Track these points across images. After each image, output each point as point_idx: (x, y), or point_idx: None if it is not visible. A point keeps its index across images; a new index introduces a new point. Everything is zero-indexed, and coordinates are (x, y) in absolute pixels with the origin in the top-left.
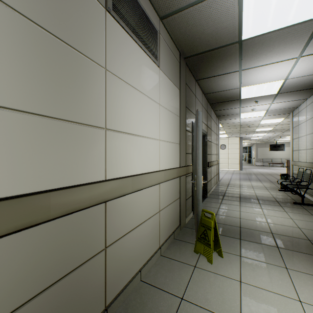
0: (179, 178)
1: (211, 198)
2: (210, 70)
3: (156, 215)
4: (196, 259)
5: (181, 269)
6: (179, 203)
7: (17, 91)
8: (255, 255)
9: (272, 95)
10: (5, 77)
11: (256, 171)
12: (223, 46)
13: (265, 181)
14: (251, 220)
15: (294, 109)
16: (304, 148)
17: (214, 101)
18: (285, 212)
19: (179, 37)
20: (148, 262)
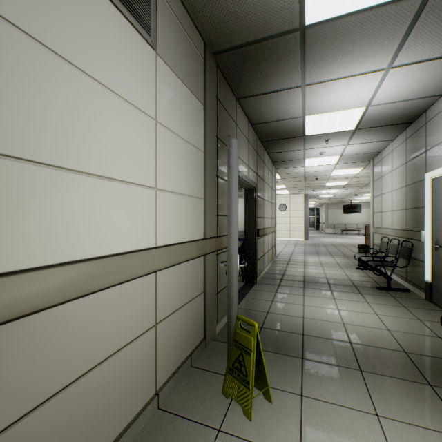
0: (204, 257)
1: (262, 285)
2: (258, 82)
3: (148, 334)
4: (223, 412)
5: (191, 441)
6: (203, 301)
7: None
8: (326, 390)
9: (348, 131)
10: None
11: (325, 241)
12: (276, 36)
13: (338, 255)
14: (319, 321)
15: (375, 155)
16: (390, 210)
17: (267, 137)
18: (367, 304)
19: (199, 8)
20: (122, 435)
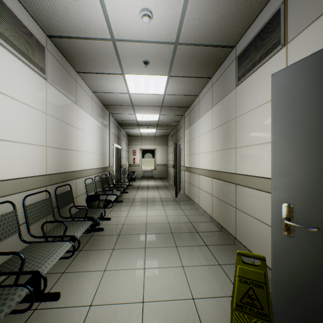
0: None
1: None
2: None
3: None
4: None
5: None
6: None
7: (220, 145)
8: None
9: None
10: (219, 143)
11: None
12: None
13: None
14: None
15: None
16: None
17: None
18: None
19: None
20: None
